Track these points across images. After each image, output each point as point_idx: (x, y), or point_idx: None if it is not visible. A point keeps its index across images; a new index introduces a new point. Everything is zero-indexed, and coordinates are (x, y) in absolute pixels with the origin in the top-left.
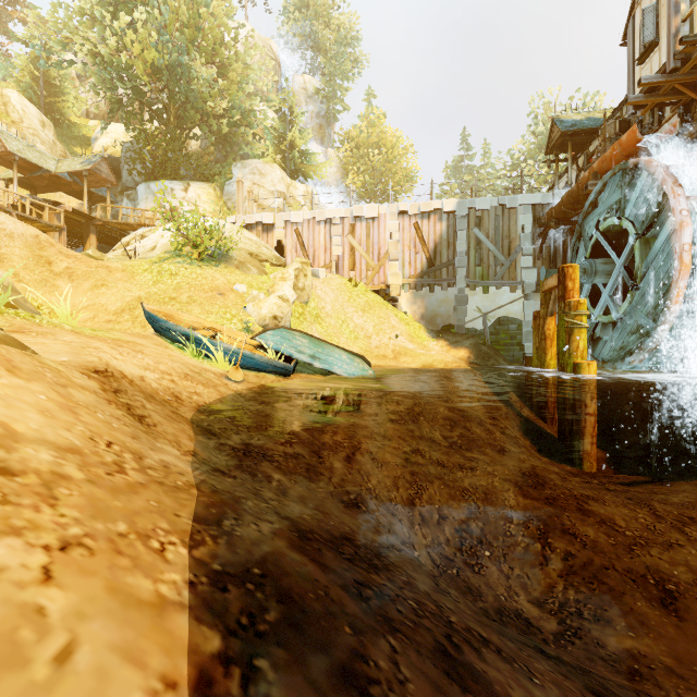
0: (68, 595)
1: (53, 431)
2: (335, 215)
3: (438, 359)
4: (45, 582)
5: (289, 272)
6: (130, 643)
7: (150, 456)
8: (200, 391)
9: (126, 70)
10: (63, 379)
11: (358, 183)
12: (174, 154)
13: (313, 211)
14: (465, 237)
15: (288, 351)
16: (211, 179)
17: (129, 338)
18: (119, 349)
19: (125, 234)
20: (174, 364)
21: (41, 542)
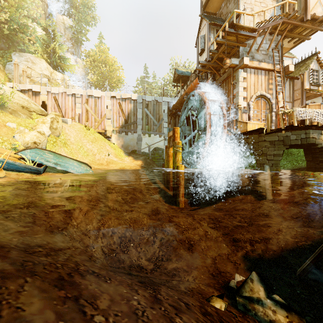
0: None
1: None
2: (78, 92)
3: (127, 165)
4: None
5: (47, 119)
6: None
7: None
8: None
9: None
10: None
11: (94, 79)
12: None
13: (64, 89)
14: (141, 112)
15: (40, 160)
16: None
17: None
18: None
19: None
20: None
21: None
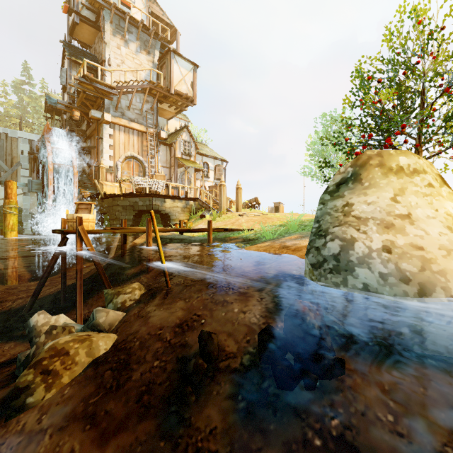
0: None
1: None
2: None
3: None
4: None
5: None
6: None
7: None
8: None
9: None
10: None
11: None
12: None
13: None
14: None
15: None
16: None
17: None
18: None
19: None
20: None
21: None
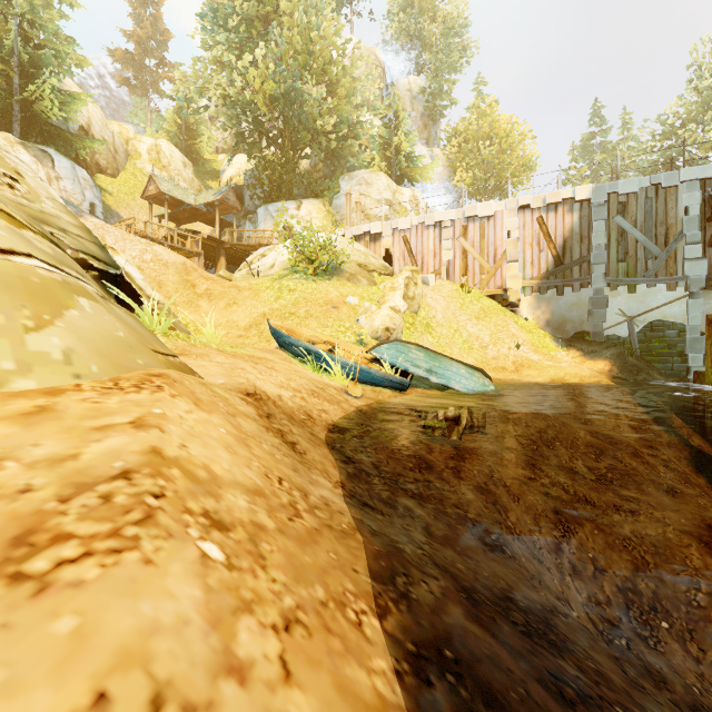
0: (308, 699)
1: (240, 470)
2: (446, 217)
3: (570, 373)
4: (286, 680)
5: (398, 282)
6: None
7: (312, 492)
8: (327, 408)
9: (249, 105)
10: (231, 408)
11: (467, 180)
12: (288, 175)
13: (421, 216)
14: (604, 228)
15: (403, 365)
16: (321, 194)
17: (260, 354)
18: (258, 368)
19: (248, 254)
20: (302, 380)
21: (269, 621)
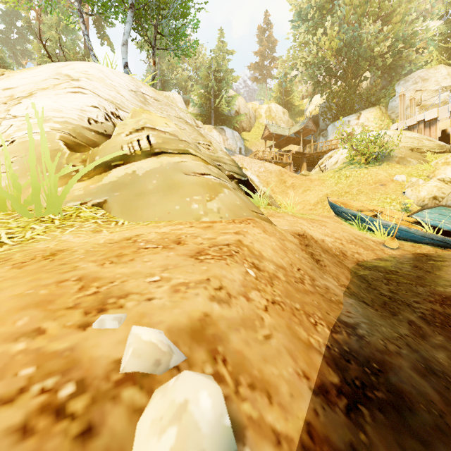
0: (271, 319)
1: (276, 258)
2: None
3: None
4: (265, 310)
5: None
6: (291, 349)
7: (319, 281)
8: (360, 252)
9: (321, 61)
10: (283, 237)
11: None
12: (350, 97)
13: None
14: None
15: (446, 226)
16: (377, 103)
17: (319, 218)
18: (311, 224)
19: (321, 158)
20: (344, 233)
21: (266, 297)
